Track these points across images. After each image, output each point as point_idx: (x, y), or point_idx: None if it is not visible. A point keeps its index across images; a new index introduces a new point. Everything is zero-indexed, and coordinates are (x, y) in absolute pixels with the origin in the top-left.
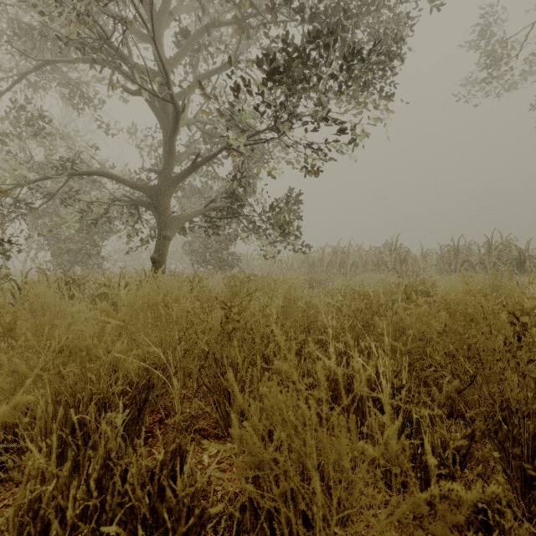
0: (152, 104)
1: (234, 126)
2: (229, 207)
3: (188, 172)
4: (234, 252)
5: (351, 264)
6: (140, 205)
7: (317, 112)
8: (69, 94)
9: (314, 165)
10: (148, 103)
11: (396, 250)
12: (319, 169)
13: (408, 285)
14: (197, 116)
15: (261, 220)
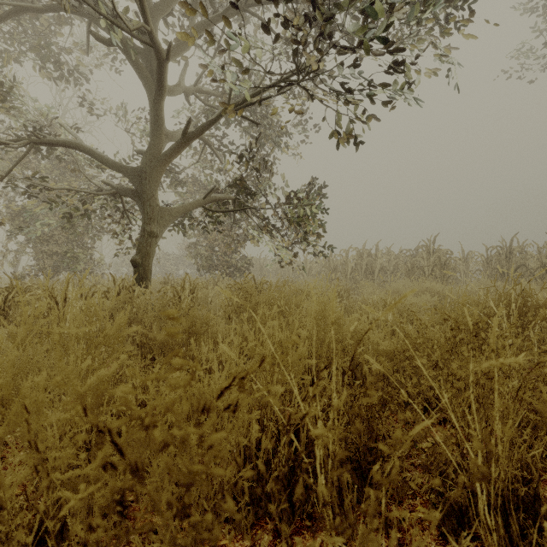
0: (132, 58)
1: (236, 63)
2: (235, 198)
3: (179, 148)
4: (244, 255)
5: (379, 269)
6: (121, 194)
7: (365, 26)
8: (43, 62)
9: (350, 129)
10: (127, 57)
11: (435, 253)
12: (356, 136)
13: (460, 295)
14: (196, 87)
15: (276, 215)
